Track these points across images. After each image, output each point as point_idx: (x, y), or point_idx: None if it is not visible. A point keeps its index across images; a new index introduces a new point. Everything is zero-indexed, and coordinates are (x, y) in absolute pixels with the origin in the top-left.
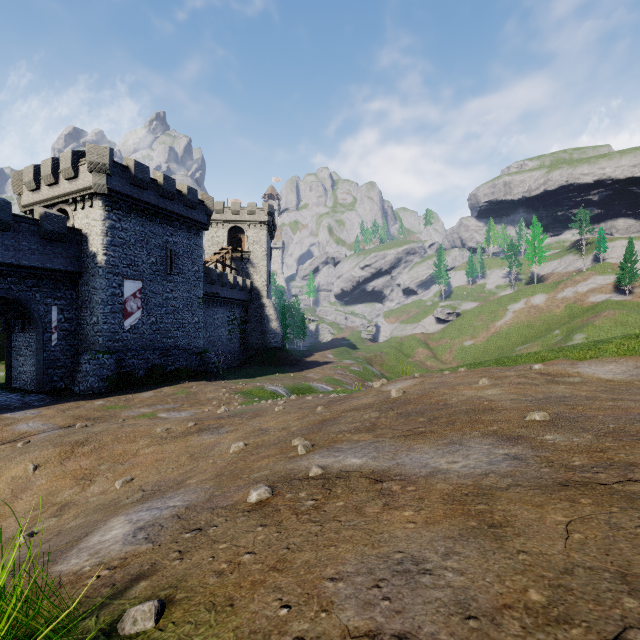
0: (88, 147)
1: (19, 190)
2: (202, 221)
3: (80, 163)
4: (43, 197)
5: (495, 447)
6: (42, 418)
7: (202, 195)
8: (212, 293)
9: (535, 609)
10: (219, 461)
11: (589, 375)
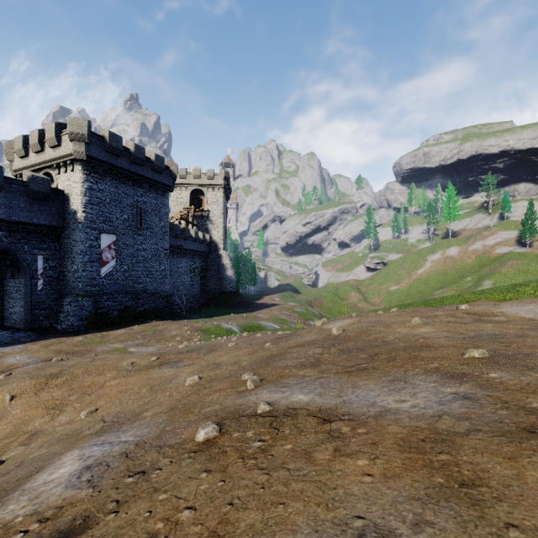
0: (69, 119)
1: (11, 157)
2: (168, 184)
3: (62, 133)
4: (31, 163)
5: (441, 385)
6: (28, 352)
7: (168, 162)
8: (176, 245)
9: None
10: (175, 394)
11: (512, 314)
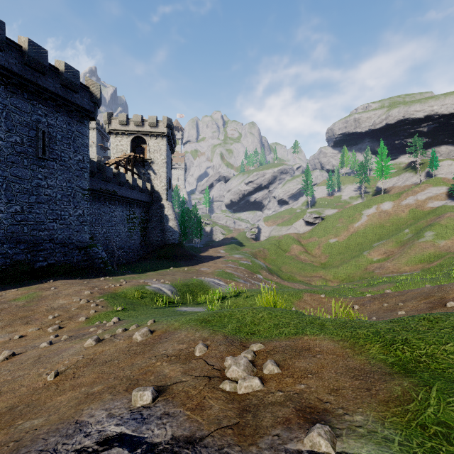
0: None
1: None
2: (86, 107)
3: None
4: None
5: None
6: None
7: (87, 81)
8: (108, 190)
9: None
10: None
11: None
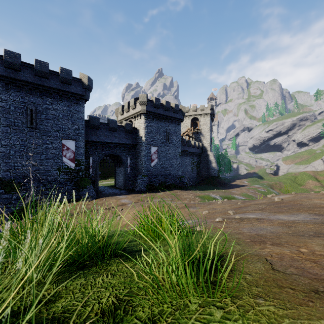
0: (139, 96)
1: (117, 115)
2: (180, 118)
3: (136, 102)
4: (124, 117)
5: (310, 216)
6: (128, 198)
7: (180, 106)
8: (184, 150)
9: (288, 233)
10: (199, 215)
11: None
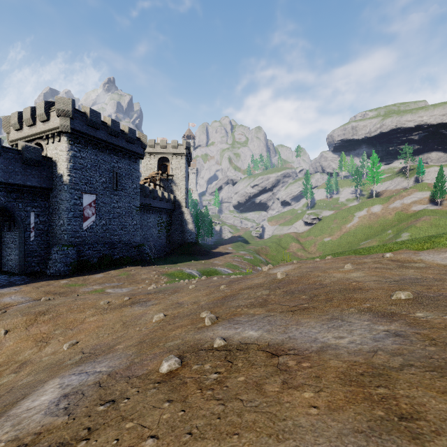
0: (56, 98)
1: (8, 130)
2: (139, 152)
3: (51, 110)
4: (25, 134)
5: (374, 323)
6: (21, 293)
7: (139, 134)
8: (146, 204)
9: None
10: (143, 329)
11: (430, 261)
